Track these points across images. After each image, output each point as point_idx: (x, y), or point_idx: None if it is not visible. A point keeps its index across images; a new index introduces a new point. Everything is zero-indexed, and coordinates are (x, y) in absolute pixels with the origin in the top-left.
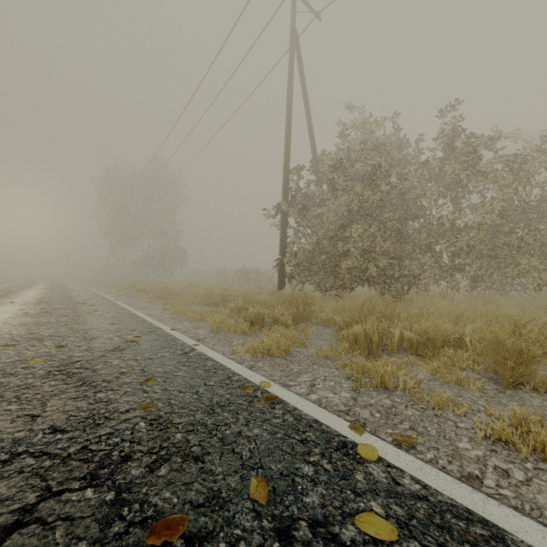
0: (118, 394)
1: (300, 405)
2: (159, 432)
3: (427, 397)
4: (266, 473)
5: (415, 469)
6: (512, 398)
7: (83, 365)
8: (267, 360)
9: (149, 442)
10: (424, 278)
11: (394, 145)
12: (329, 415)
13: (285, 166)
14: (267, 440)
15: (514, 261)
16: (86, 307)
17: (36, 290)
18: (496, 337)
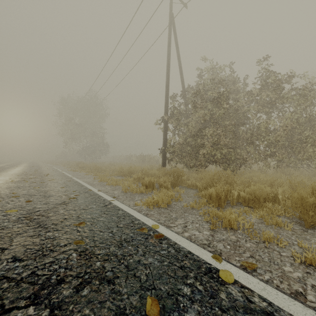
0: (60, 233)
1: (178, 241)
2: (85, 261)
3: (258, 235)
4: (157, 293)
5: (261, 289)
6: (313, 235)
7: (41, 213)
8: (156, 210)
9: (77, 268)
10: (249, 160)
11: (230, 81)
12: (198, 248)
13: (166, 94)
14: (157, 267)
15: (304, 149)
16: (48, 177)
17: (20, 167)
18: (301, 196)
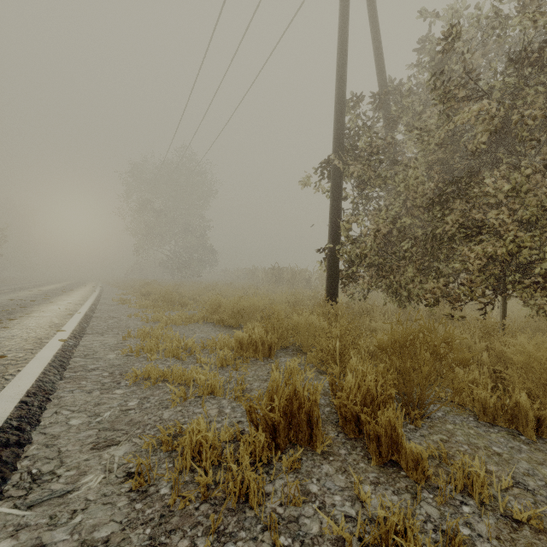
0: None
1: None
2: None
3: None
4: None
5: None
6: None
7: None
8: None
9: None
10: None
11: None
12: None
13: (337, 94)
14: None
15: None
16: None
17: (24, 293)
18: None
